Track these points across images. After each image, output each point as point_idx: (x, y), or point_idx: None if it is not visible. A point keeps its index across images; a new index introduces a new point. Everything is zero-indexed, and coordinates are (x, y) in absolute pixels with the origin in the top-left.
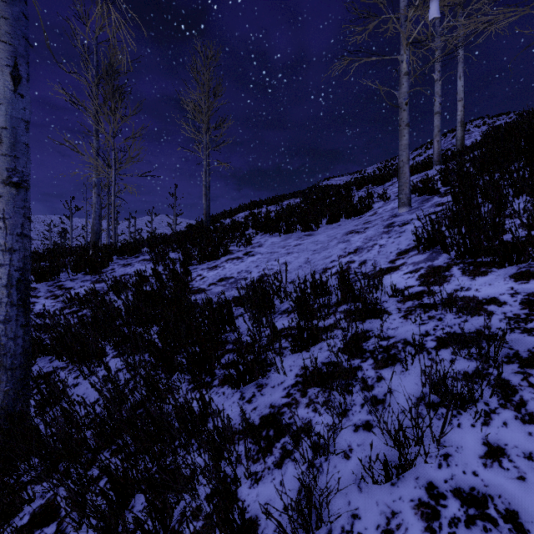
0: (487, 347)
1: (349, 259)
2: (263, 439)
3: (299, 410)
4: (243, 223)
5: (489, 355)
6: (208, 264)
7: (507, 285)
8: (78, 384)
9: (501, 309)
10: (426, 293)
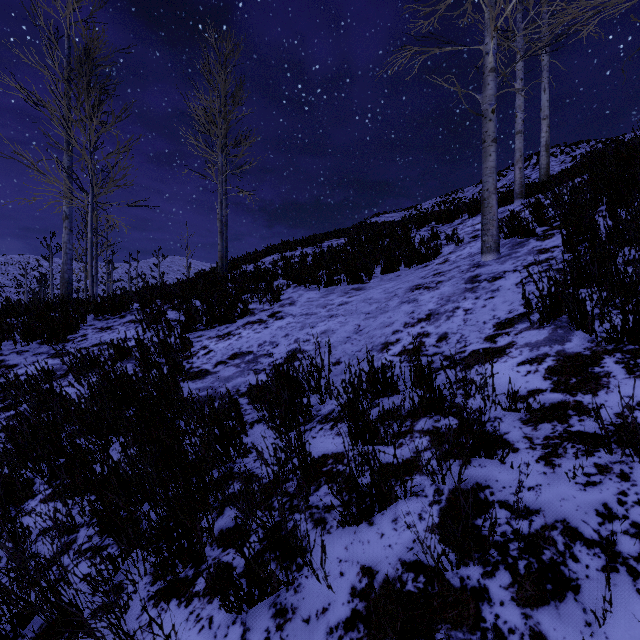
0: None
1: (420, 330)
2: None
3: None
4: (270, 270)
5: None
6: (218, 329)
7: None
8: None
9: None
10: (572, 408)
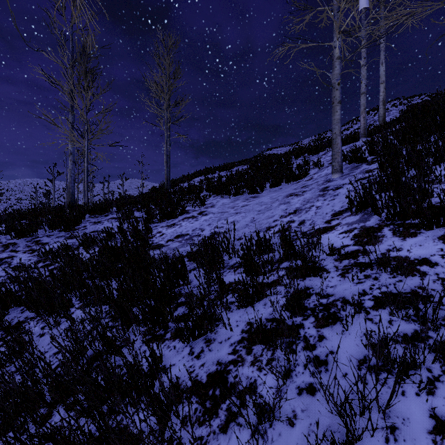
0: (425, 309)
1: (289, 219)
2: (209, 399)
3: (245, 368)
4: (198, 186)
5: (427, 317)
6: (167, 222)
7: (437, 246)
8: (44, 334)
9: (433, 270)
10: (361, 252)
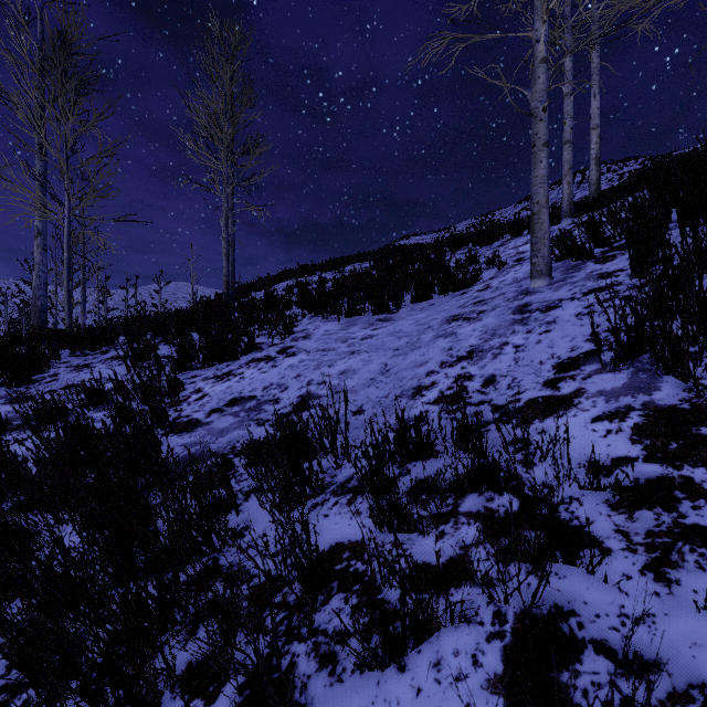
0: None
1: (460, 372)
2: None
3: None
4: (283, 297)
5: None
6: (217, 368)
7: None
8: None
9: None
10: (680, 487)
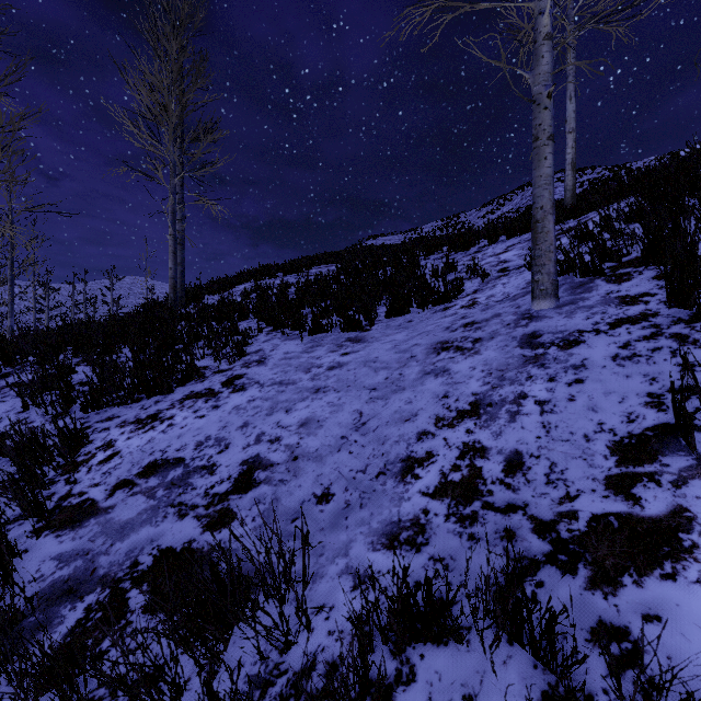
0: None
1: (467, 439)
2: None
3: None
4: (238, 306)
5: None
6: (142, 405)
7: None
8: None
9: None
10: None
